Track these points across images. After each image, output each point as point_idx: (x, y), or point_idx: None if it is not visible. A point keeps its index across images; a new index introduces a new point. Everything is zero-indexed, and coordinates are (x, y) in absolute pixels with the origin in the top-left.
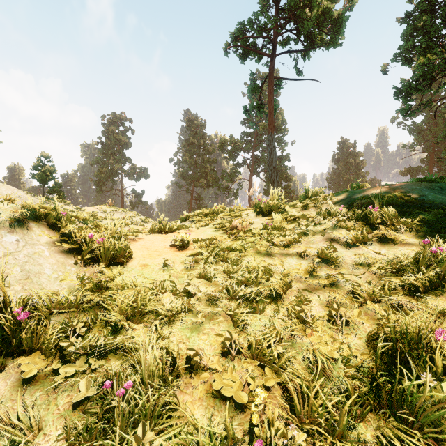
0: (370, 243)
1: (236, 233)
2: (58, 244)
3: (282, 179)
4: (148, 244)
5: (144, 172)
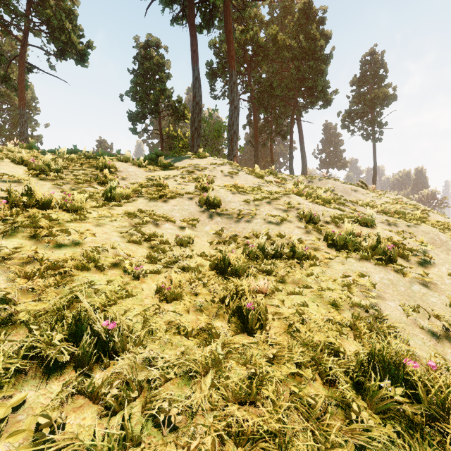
0: None
1: None
2: None
3: None
4: None
5: None
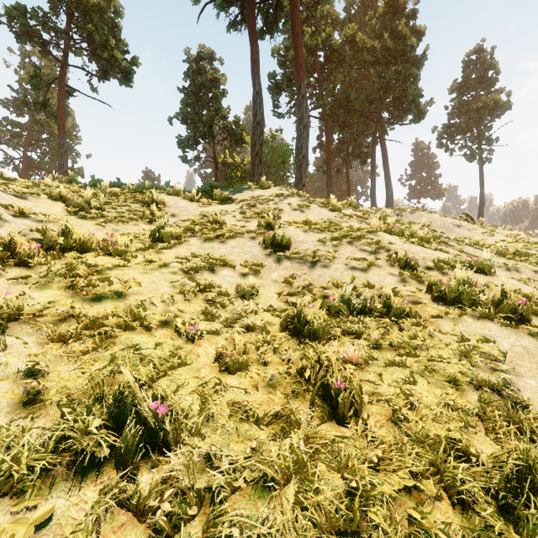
0: None
1: None
2: None
3: None
4: None
5: None
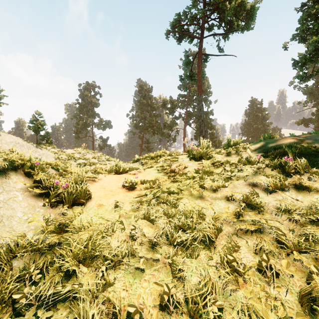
0: (287, 189)
1: (174, 176)
2: (31, 189)
3: (208, 128)
4: (105, 184)
5: (108, 124)
